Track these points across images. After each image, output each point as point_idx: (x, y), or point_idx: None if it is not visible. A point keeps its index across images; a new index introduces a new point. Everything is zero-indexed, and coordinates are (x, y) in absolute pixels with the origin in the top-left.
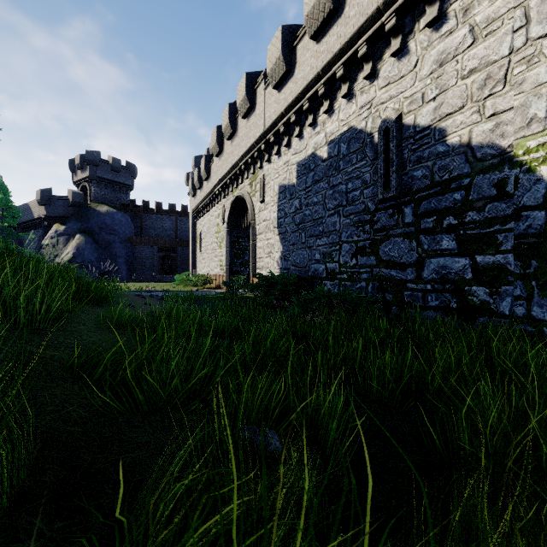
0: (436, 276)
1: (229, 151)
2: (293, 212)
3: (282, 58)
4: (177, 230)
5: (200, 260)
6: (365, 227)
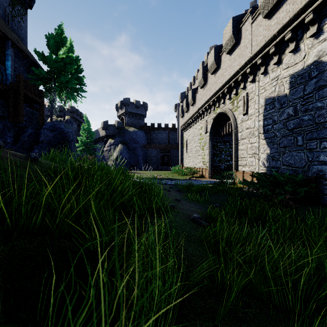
0: None
1: (212, 82)
2: (284, 119)
3: None
4: (169, 139)
5: (186, 157)
6: None
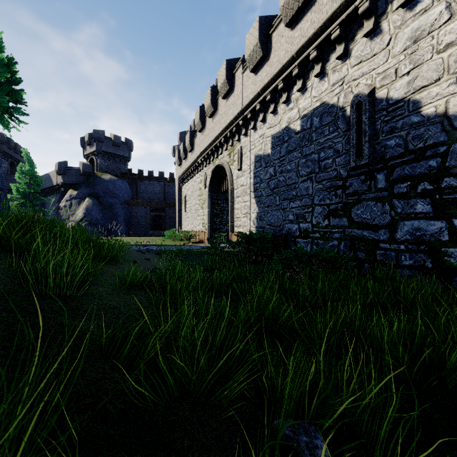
0: (410, 237)
1: (210, 127)
2: (268, 178)
3: (259, 45)
4: (165, 193)
5: (185, 218)
6: (337, 192)
